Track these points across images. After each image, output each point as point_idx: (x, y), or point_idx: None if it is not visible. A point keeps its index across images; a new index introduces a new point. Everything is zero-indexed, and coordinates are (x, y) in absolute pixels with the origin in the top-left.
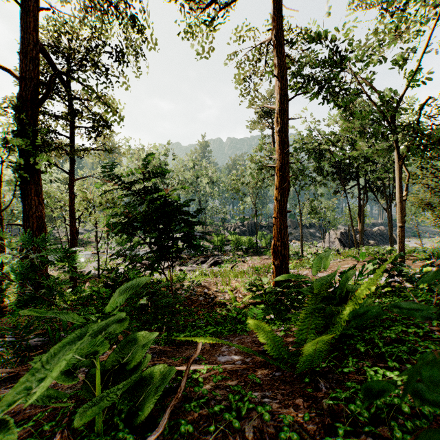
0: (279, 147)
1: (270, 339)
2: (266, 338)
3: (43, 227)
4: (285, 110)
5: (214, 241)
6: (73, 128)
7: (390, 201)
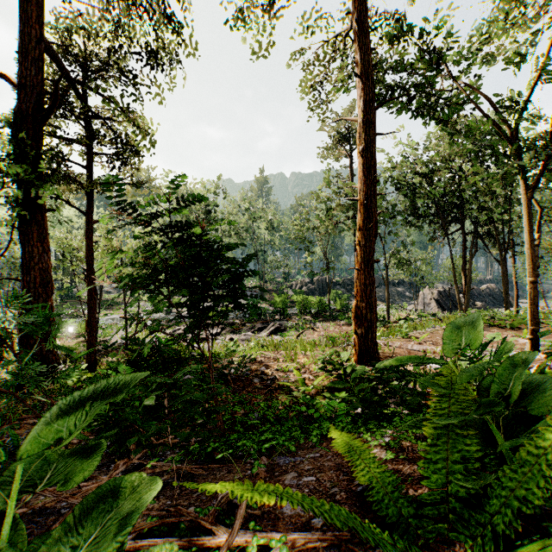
0: (363, 173)
1: (376, 477)
2: (368, 475)
3: (49, 282)
4: (372, 121)
5: (274, 302)
6: (91, 154)
7: (506, 251)
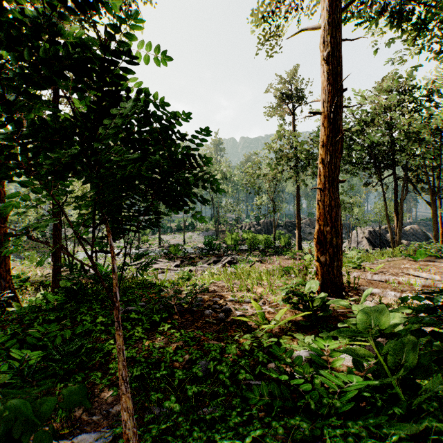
0: (328, 81)
1: None
2: None
3: None
4: (338, 23)
5: (227, 240)
6: (57, 96)
7: (436, 192)
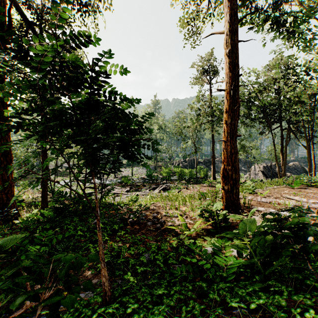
0: (229, 69)
1: None
2: None
3: (9, 153)
4: (236, 30)
5: (163, 172)
6: None
7: (310, 139)
